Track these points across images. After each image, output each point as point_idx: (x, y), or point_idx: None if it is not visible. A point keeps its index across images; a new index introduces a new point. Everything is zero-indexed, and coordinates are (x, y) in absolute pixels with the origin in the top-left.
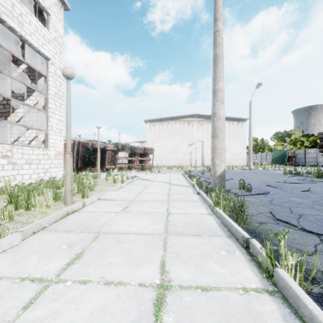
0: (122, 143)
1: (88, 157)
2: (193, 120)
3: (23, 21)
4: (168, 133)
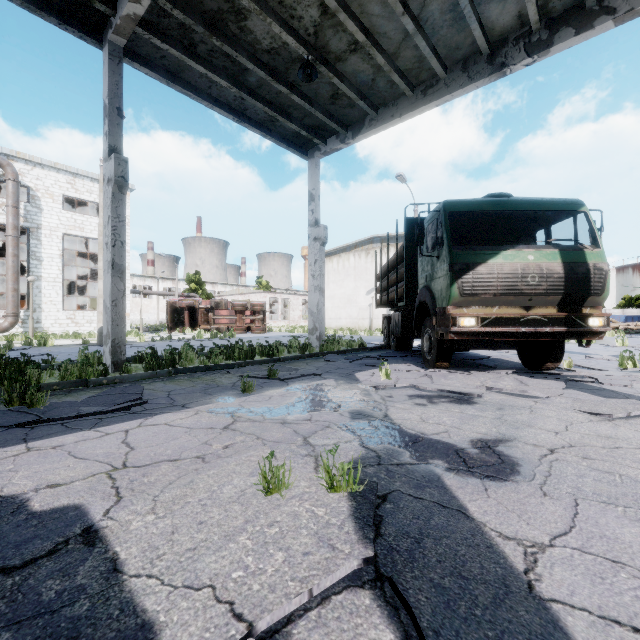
0: (216, 300)
1: (178, 317)
2: (373, 248)
3: (85, 226)
4: (339, 275)
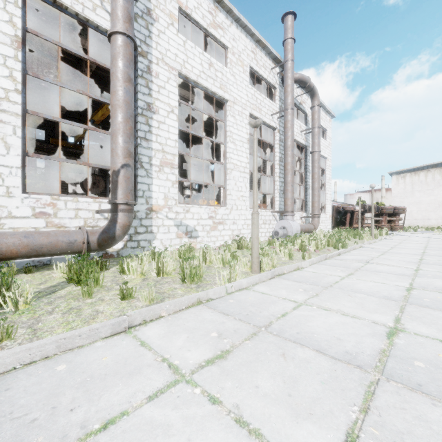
0: (369, 205)
1: (339, 218)
2: None
3: (320, 146)
4: (426, 186)
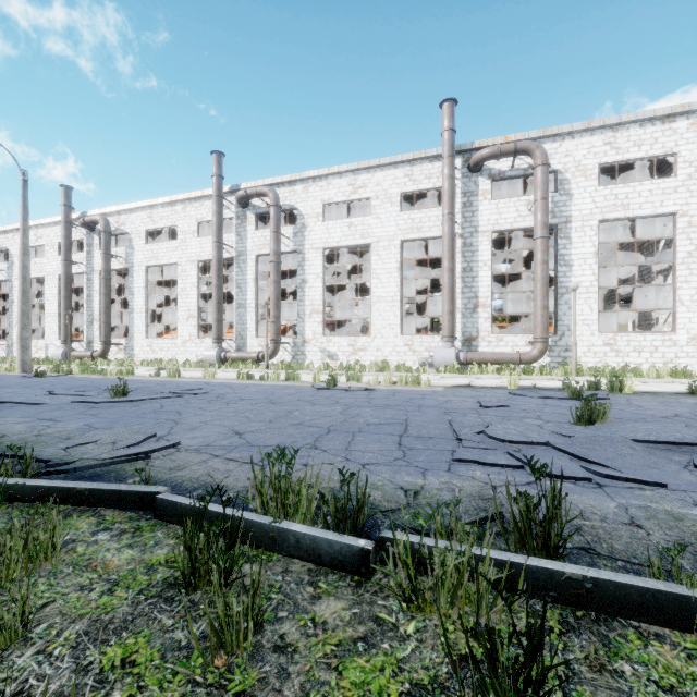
0: None
1: None
2: None
3: (629, 201)
4: None
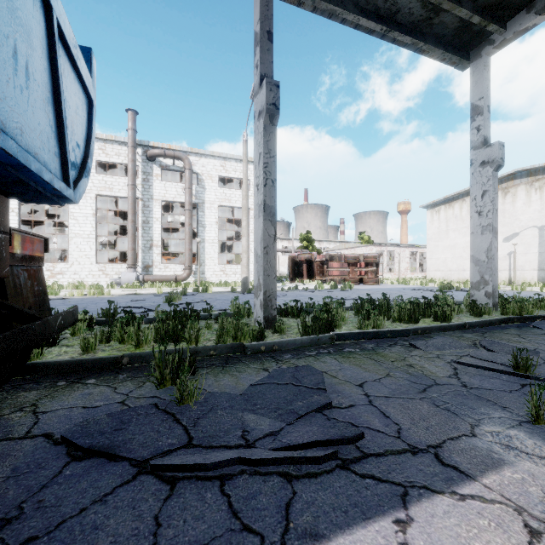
0: (330, 253)
1: (297, 269)
2: (514, 186)
3: (231, 198)
4: (461, 222)
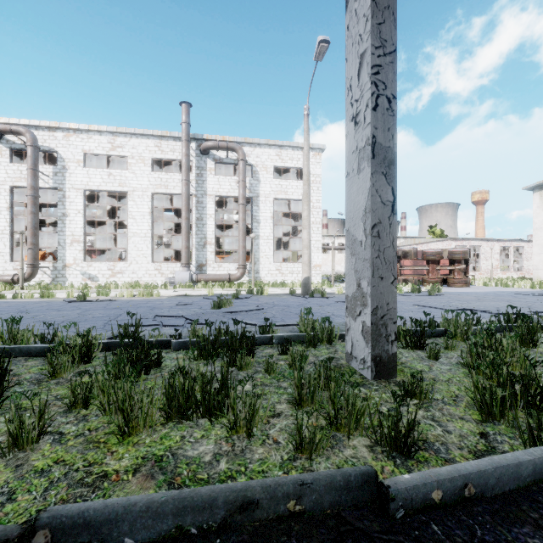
0: (403, 249)
1: None
2: None
3: (288, 190)
4: None
